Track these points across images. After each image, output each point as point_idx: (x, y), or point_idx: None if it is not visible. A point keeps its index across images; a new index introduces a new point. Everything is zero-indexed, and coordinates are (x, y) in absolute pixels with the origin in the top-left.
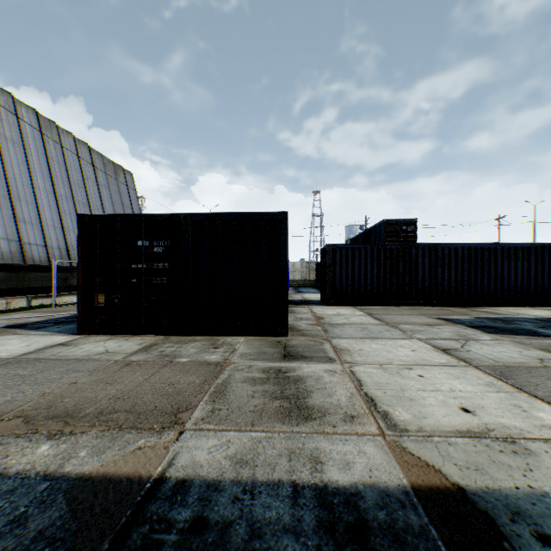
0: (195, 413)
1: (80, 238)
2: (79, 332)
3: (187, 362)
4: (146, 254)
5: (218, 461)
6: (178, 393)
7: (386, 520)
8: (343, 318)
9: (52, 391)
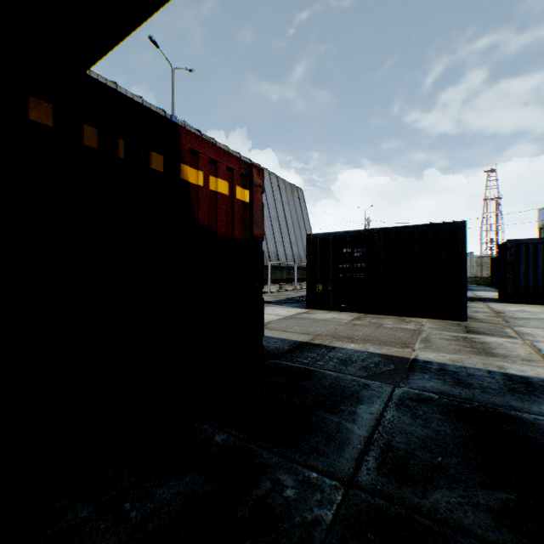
0: (415, 346)
1: (307, 249)
2: (307, 307)
3: (392, 327)
4: (349, 258)
5: (441, 359)
6: (399, 338)
7: (542, 384)
8: (527, 314)
9: (329, 330)
